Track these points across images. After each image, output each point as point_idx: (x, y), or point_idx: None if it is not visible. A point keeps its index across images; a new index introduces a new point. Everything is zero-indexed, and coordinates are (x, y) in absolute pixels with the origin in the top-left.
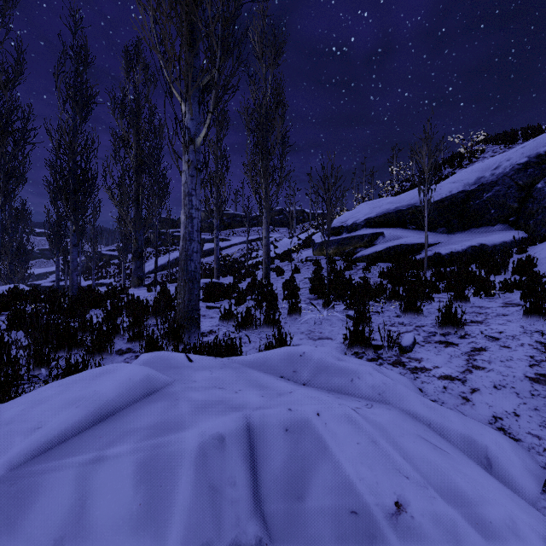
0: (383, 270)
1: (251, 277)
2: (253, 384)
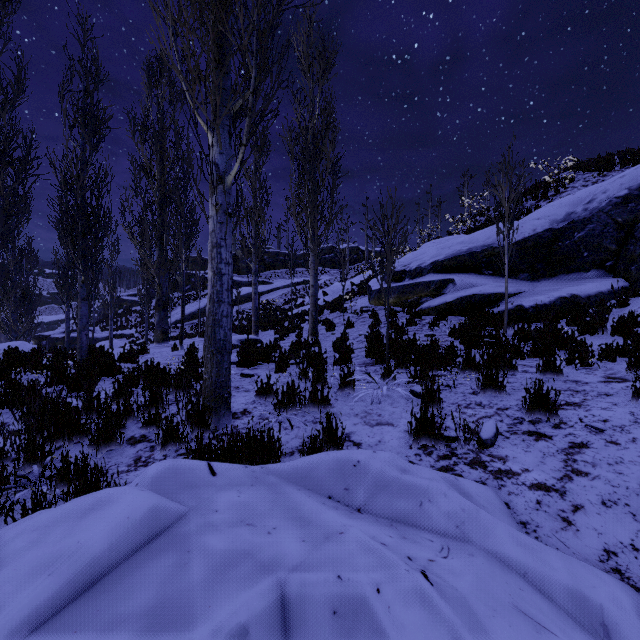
0: (454, 328)
1: (295, 332)
2: (292, 516)
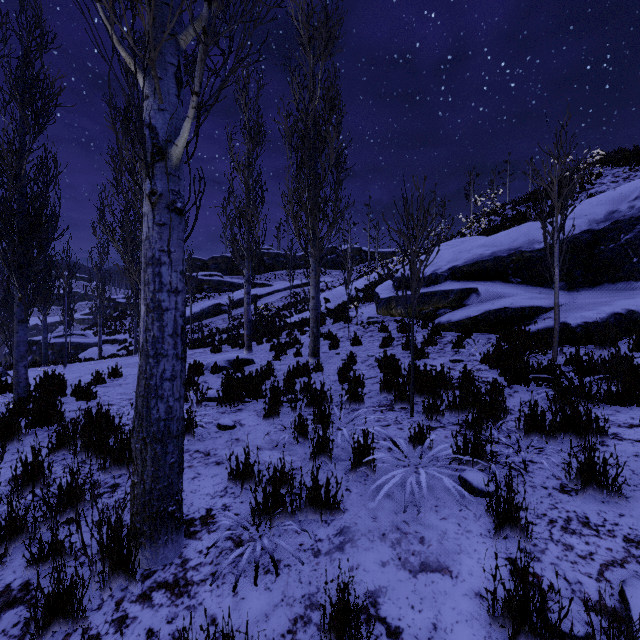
0: (489, 354)
1: (294, 348)
2: None
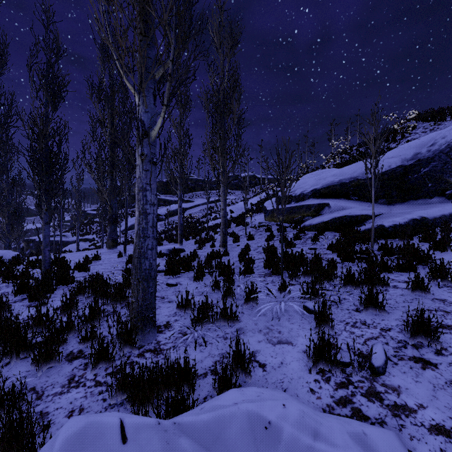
0: (332, 244)
1: (210, 242)
2: None
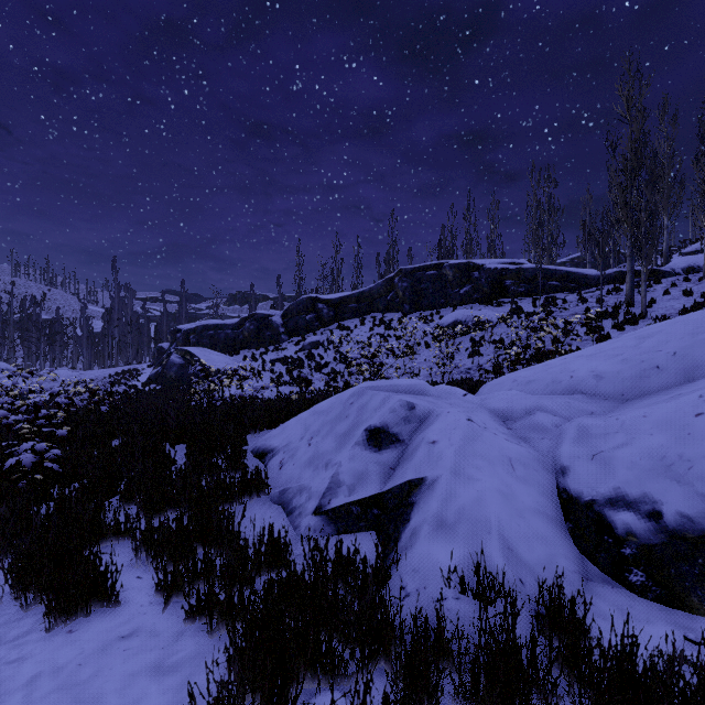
0: None
1: None
2: None
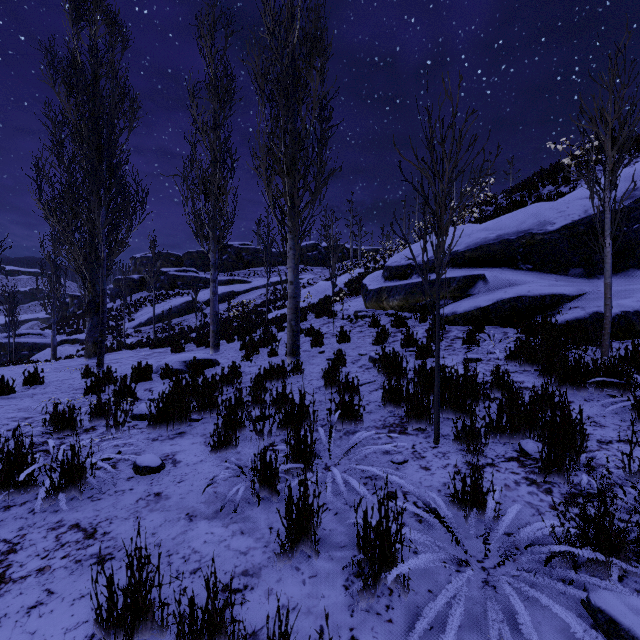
0: (520, 351)
1: (269, 346)
2: None
